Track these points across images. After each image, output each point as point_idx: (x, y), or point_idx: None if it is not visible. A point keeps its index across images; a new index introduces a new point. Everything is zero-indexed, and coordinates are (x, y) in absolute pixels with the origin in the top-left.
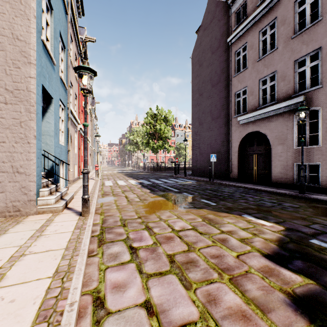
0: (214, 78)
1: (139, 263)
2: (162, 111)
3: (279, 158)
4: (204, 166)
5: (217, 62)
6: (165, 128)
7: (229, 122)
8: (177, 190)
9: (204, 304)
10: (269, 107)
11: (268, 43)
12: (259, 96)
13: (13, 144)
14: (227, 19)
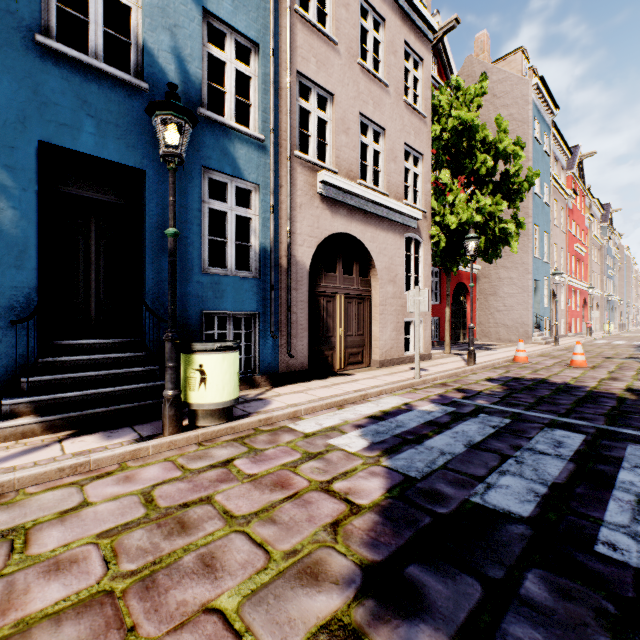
0: None
1: (569, 352)
2: None
3: None
4: None
5: None
6: None
7: None
8: None
9: None
10: None
11: None
12: None
13: (521, 311)
14: None
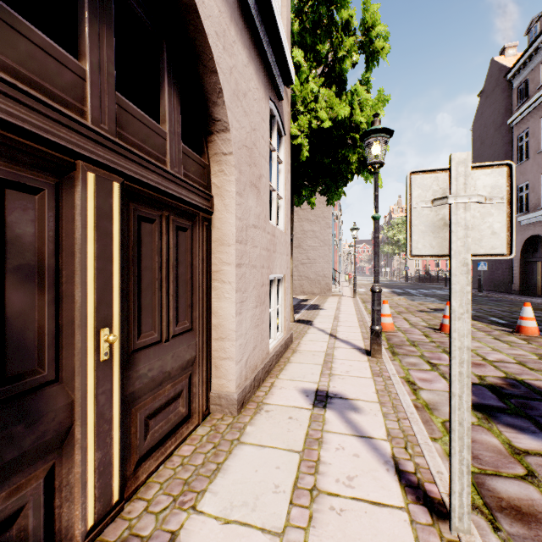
0: None
1: None
2: None
3: None
4: (485, 276)
5: (500, 142)
6: None
7: None
8: (423, 296)
9: (393, 309)
10: None
11: None
12: (541, 193)
13: (323, 264)
14: (510, 91)
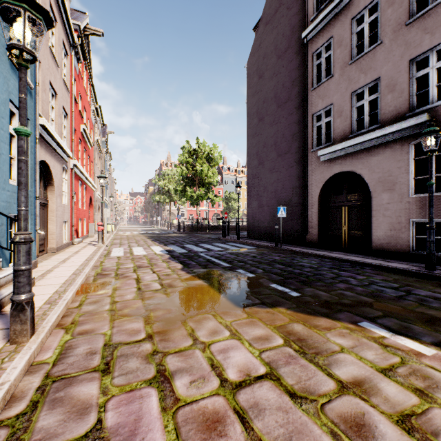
0: (281, 95)
1: None
2: (205, 145)
3: (385, 212)
4: (265, 225)
5: (285, 70)
6: (208, 170)
7: (304, 158)
8: (227, 264)
9: None
10: (368, 133)
11: (366, 36)
12: (352, 117)
13: None
14: (300, 5)
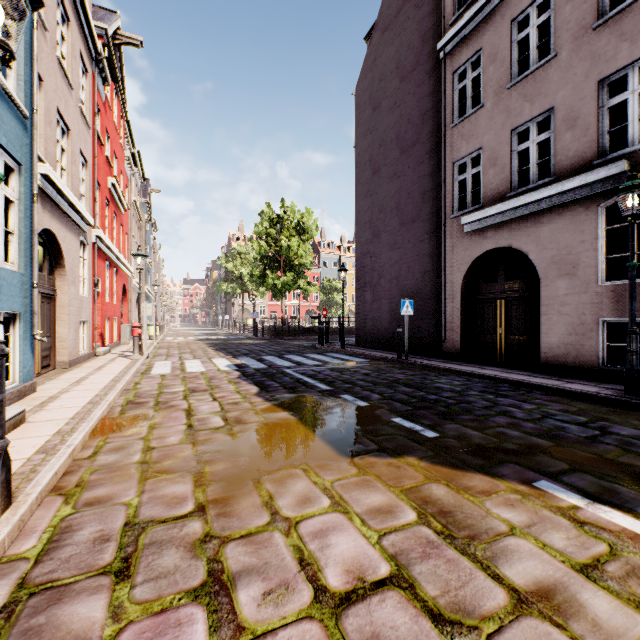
0: (405, 135)
1: None
2: (294, 210)
3: (561, 308)
4: (383, 327)
5: (412, 98)
6: (299, 246)
7: (440, 229)
8: (327, 386)
9: None
10: (536, 191)
11: (533, 46)
12: (512, 167)
13: None
14: (434, 3)
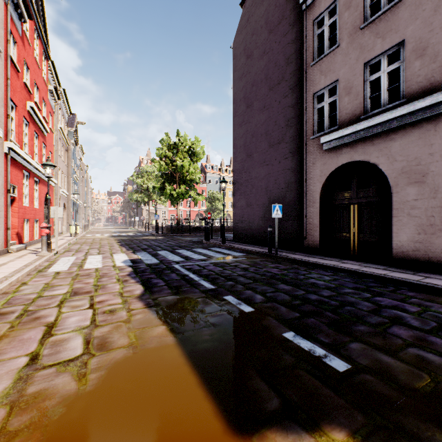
0: (273, 75)
1: None
2: (186, 138)
3: (411, 211)
4: (254, 226)
5: (278, 45)
6: (190, 165)
7: (302, 148)
8: (210, 284)
9: None
10: (389, 111)
11: None
12: (365, 94)
13: None
14: None
